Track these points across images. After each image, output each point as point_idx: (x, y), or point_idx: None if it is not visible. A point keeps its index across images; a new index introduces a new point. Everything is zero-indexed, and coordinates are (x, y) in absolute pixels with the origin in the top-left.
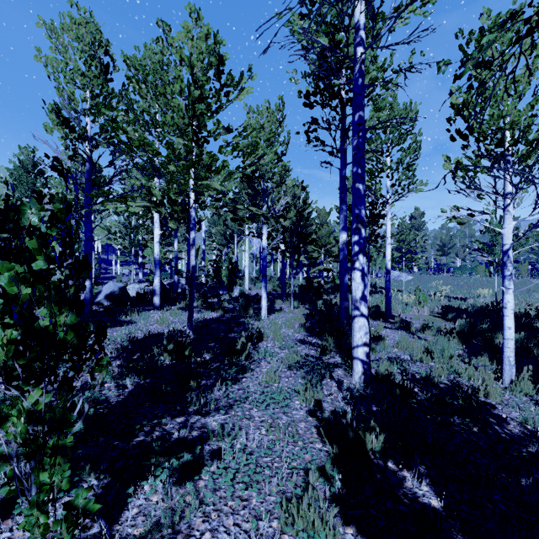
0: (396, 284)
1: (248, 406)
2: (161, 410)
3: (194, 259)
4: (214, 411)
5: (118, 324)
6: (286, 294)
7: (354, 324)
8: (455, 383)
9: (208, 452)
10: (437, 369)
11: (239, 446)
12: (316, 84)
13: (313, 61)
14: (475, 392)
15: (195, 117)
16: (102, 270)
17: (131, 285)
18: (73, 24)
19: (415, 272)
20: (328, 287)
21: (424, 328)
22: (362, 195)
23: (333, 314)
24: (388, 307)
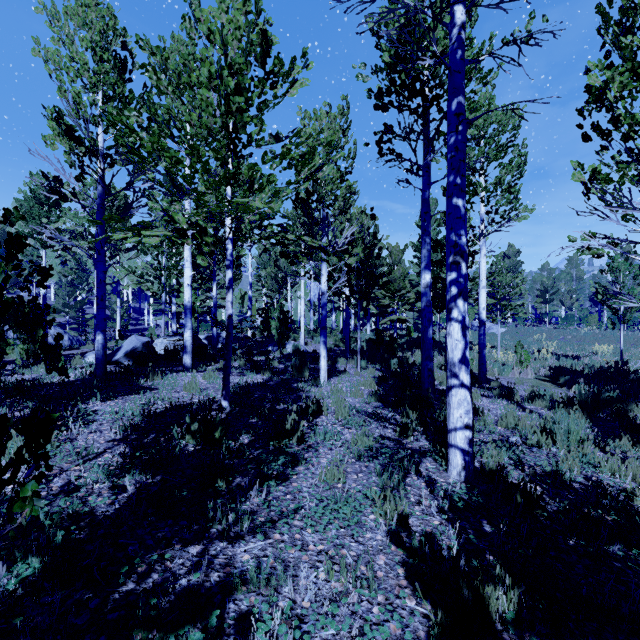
0: (487, 338)
1: (298, 523)
2: (168, 531)
3: (230, 307)
4: (248, 533)
5: (134, 391)
6: (351, 350)
7: (451, 398)
8: (593, 482)
9: (232, 617)
10: (565, 460)
11: (283, 604)
12: (391, 79)
13: (387, 49)
14: (626, 496)
15: (230, 114)
16: (132, 321)
17: (160, 340)
18: (79, 7)
19: (509, 323)
20: (402, 342)
21: (532, 397)
22: (462, 215)
23: (412, 377)
24: (482, 369)
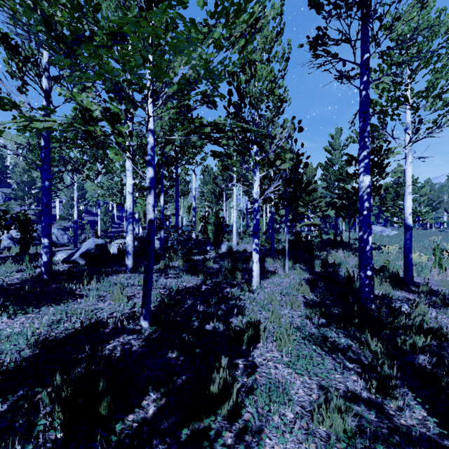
0: (387, 239)
1: None
2: None
3: (151, 210)
4: None
5: (59, 300)
6: (275, 250)
7: None
8: None
9: None
10: None
11: None
12: None
13: None
14: None
15: None
16: (116, 225)
17: (116, 241)
18: None
19: (398, 227)
20: (316, 242)
21: None
22: None
23: (338, 279)
24: (409, 272)
